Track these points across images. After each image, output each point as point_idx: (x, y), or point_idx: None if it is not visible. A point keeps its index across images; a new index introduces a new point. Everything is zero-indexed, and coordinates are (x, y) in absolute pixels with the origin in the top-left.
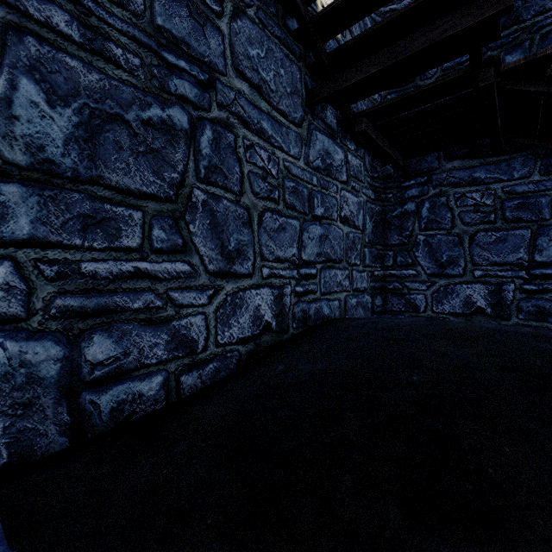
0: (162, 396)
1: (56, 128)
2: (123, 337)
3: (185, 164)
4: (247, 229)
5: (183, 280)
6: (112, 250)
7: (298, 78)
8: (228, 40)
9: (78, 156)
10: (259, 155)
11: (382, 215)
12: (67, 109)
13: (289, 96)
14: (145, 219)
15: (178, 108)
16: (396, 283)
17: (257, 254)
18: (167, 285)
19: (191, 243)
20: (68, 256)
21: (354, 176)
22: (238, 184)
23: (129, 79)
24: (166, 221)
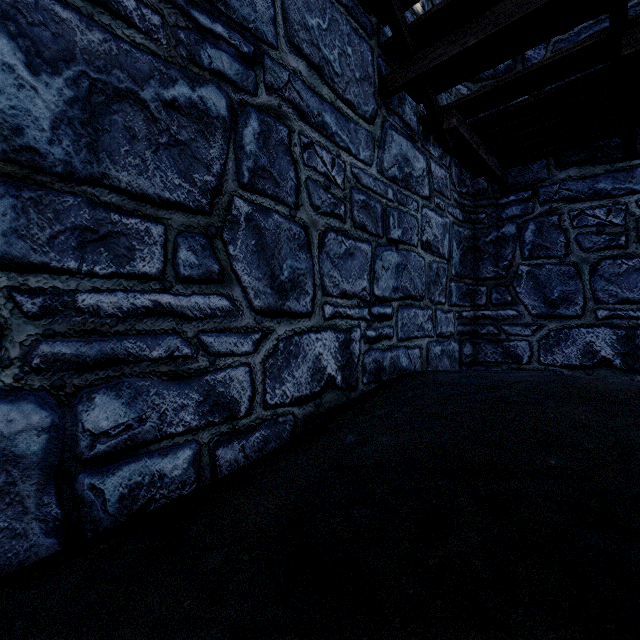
0: (191, 476)
1: (40, 104)
2: (137, 397)
3: (223, 164)
4: (305, 254)
5: (220, 320)
6: (122, 277)
7: (370, 61)
8: (279, 2)
9: (73, 145)
10: (320, 157)
11: (472, 240)
12: (57, 77)
13: (358, 82)
14: (168, 236)
15: (214, 87)
16: (490, 326)
17: (317, 286)
18: (198, 326)
19: (230, 270)
20: (58, 284)
21: (439, 190)
22: (293, 193)
23: (146, 44)
24: (197, 239)
